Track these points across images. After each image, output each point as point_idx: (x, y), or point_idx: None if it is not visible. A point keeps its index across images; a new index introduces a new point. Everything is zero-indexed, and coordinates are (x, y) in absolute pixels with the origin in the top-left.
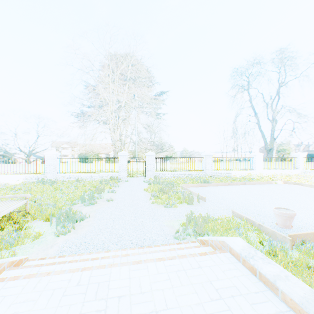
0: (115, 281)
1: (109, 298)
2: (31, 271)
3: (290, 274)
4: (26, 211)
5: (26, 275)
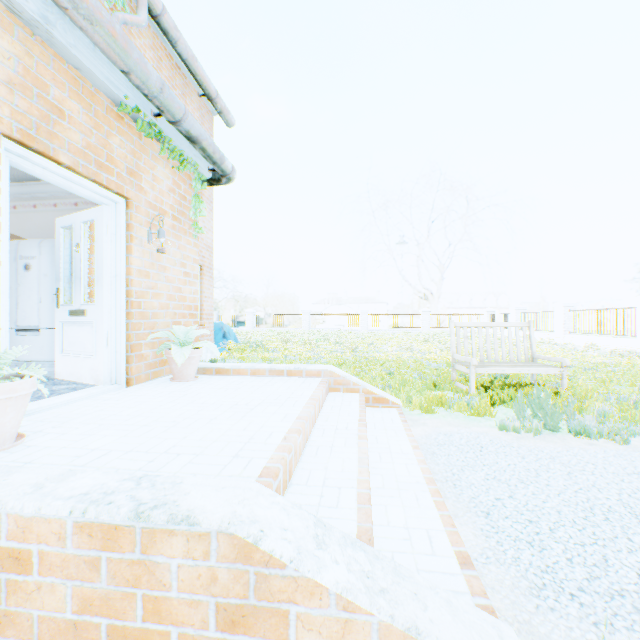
0: (276, 407)
1: (257, 405)
2: (353, 399)
3: (26, 497)
4: (556, 390)
5: (322, 385)
